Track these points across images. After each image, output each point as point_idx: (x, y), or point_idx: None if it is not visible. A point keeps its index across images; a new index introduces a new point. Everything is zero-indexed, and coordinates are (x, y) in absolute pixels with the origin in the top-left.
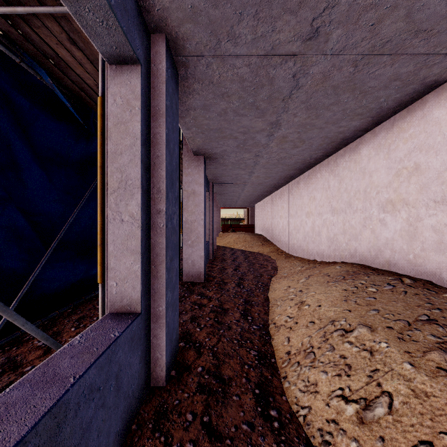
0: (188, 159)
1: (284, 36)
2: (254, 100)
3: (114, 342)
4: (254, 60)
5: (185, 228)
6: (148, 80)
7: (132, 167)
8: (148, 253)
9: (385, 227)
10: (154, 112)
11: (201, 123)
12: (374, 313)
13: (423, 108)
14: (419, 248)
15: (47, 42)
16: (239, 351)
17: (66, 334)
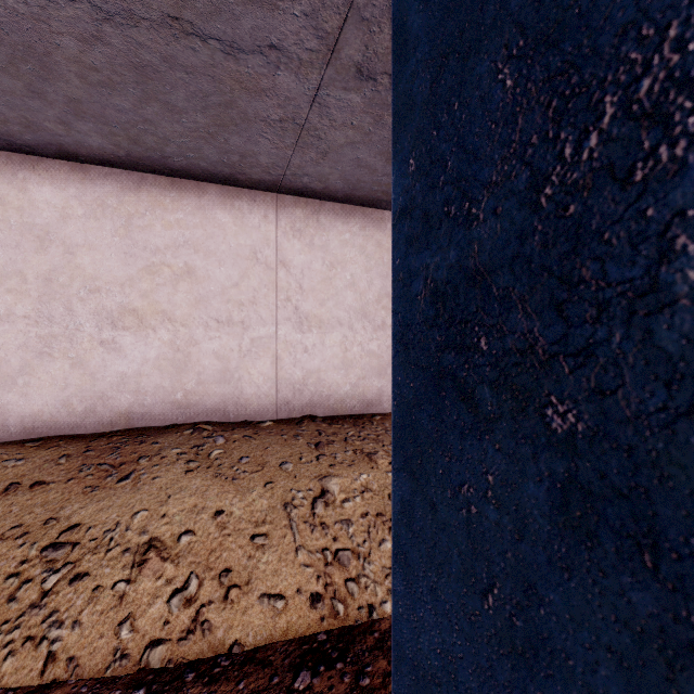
0: None
1: (381, 40)
2: None
3: None
4: None
5: None
6: None
7: None
8: None
9: (120, 354)
10: None
11: None
12: (294, 466)
13: (201, 197)
14: (194, 382)
15: None
16: None
17: None
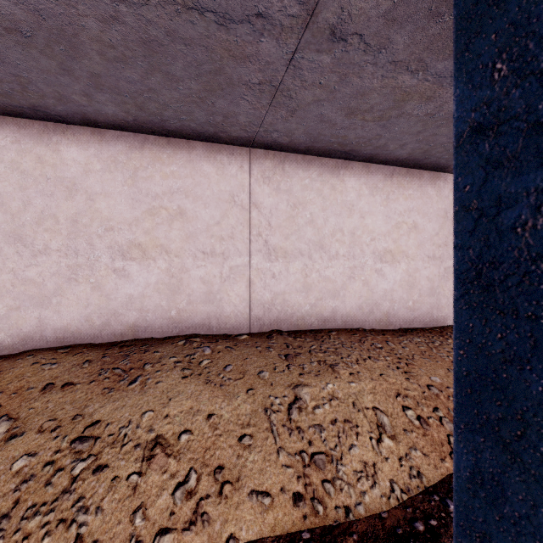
0: None
1: (357, 1)
2: None
3: None
4: None
5: None
6: None
7: None
8: None
9: (128, 280)
10: None
11: None
12: (270, 375)
13: (190, 152)
14: (185, 302)
15: None
16: None
17: None
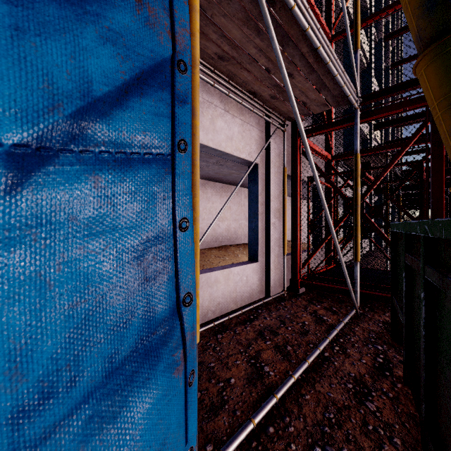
0: None
1: None
2: None
3: None
4: None
5: None
6: None
7: None
8: None
9: None
10: None
11: None
12: None
13: None
14: None
15: None
16: None
17: None
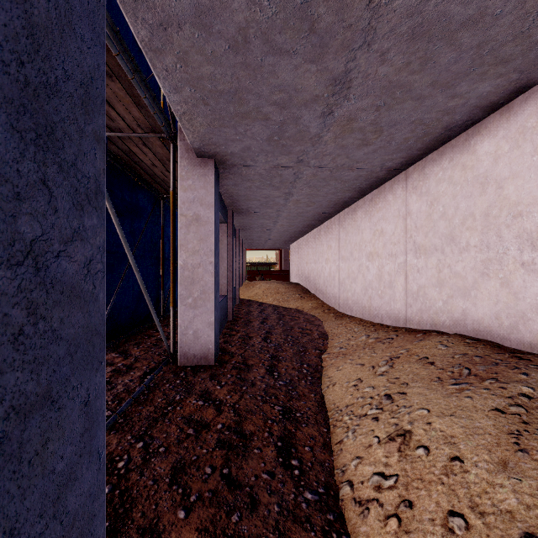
0: (187, 164)
1: None
2: None
3: None
4: None
5: (183, 277)
6: None
7: None
8: None
9: None
10: None
11: (199, 73)
12: None
13: None
14: None
15: None
16: None
17: None
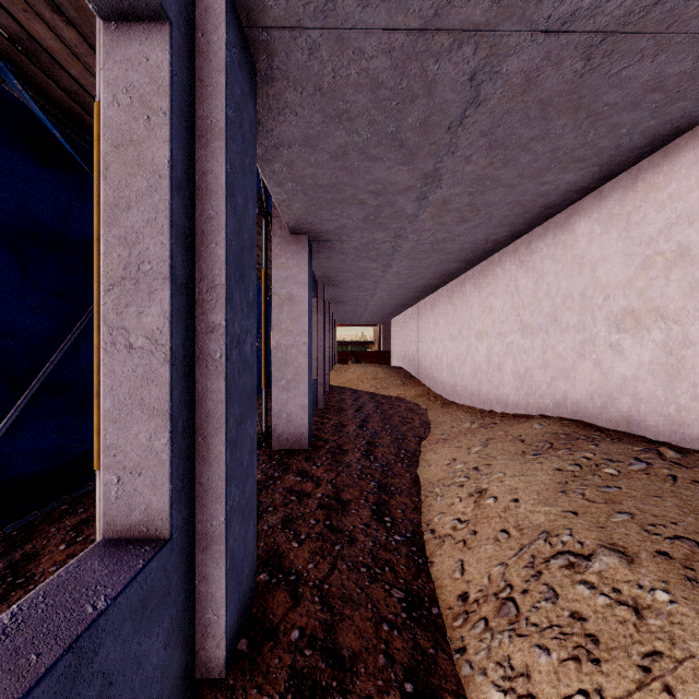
0: (280, 241)
1: None
2: (397, 128)
3: (89, 630)
4: (400, 40)
5: (276, 359)
6: (189, 62)
7: (151, 236)
8: (189, 413)
9: (622, 357)
10: (203, 128)
11: (302, 173)
12: (624, 521)
13: (696, 146)
14: (688, 396)
15: (6, 8)
16: (371, 591)
17: (46, 557)
